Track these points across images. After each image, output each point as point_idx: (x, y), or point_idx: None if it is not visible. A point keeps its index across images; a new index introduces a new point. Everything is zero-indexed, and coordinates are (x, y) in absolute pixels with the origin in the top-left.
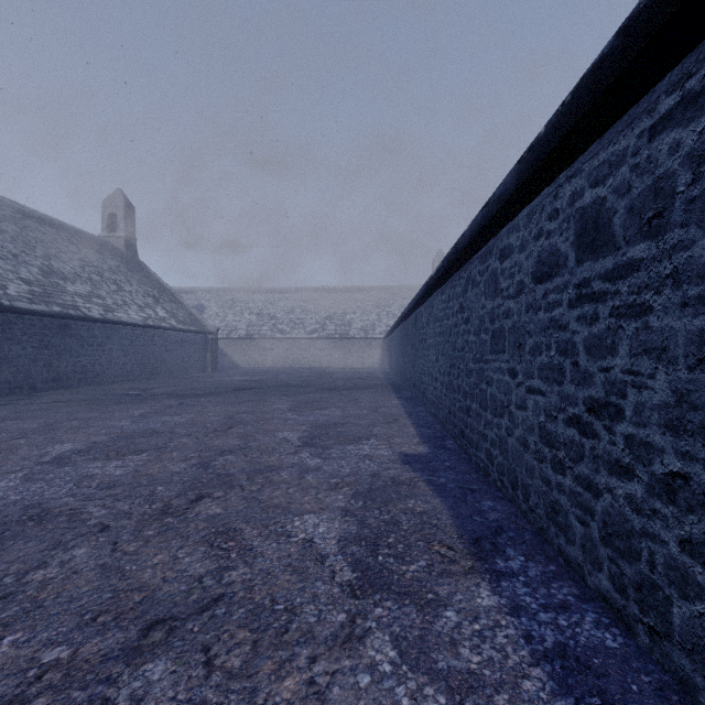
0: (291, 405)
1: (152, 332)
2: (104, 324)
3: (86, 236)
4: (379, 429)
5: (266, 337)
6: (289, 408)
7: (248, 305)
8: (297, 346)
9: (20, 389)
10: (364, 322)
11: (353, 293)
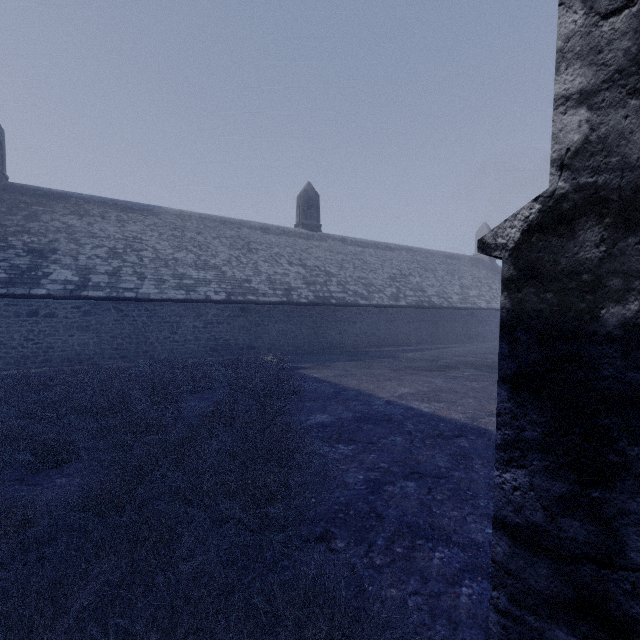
0: None
1: None
2: (486, 310)
3: (468, 258)
4: None
5: None
6: None
7: None
8: None
9: (458, 341)
10: None
11: None
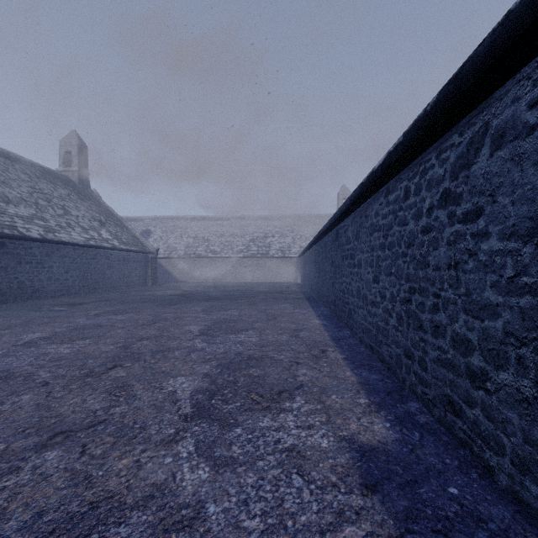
0: (205, 327)
1: (94, 251)
2: (43, 243)
3: (42, 168)
4: (305, 370)
5: (200, 256)
6: (201, 330)
7: (186, 230)
8: (226, 264)
9: None
10: (281, 244)
11: (272, 220)
